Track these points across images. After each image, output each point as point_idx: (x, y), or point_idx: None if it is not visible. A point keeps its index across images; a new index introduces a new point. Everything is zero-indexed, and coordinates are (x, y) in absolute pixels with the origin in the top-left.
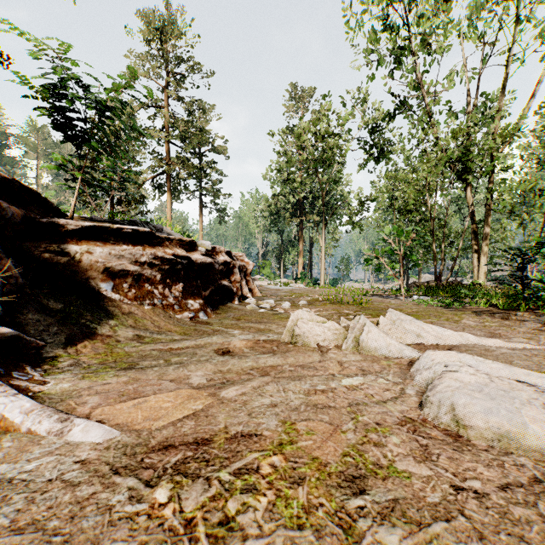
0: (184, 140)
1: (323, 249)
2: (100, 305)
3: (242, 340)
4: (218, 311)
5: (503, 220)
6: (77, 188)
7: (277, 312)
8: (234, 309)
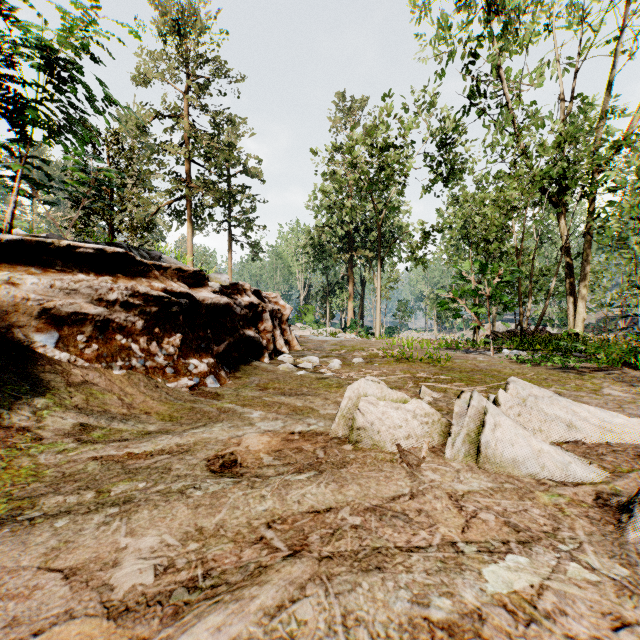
0: (208, 158)
1: (378, 290)
2: (28, 371)
3: (263, 432)
4: (238, 373)
5: (608, 253)
6: (17, 188)
7: (322, 376)
8: (261, 370)
